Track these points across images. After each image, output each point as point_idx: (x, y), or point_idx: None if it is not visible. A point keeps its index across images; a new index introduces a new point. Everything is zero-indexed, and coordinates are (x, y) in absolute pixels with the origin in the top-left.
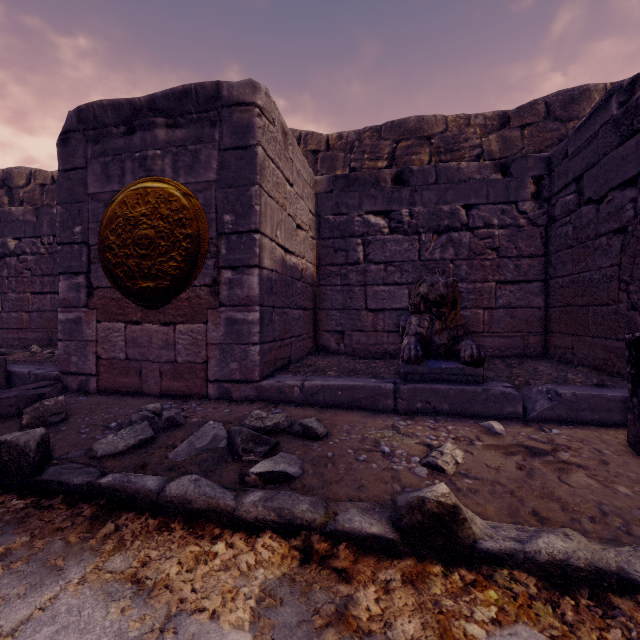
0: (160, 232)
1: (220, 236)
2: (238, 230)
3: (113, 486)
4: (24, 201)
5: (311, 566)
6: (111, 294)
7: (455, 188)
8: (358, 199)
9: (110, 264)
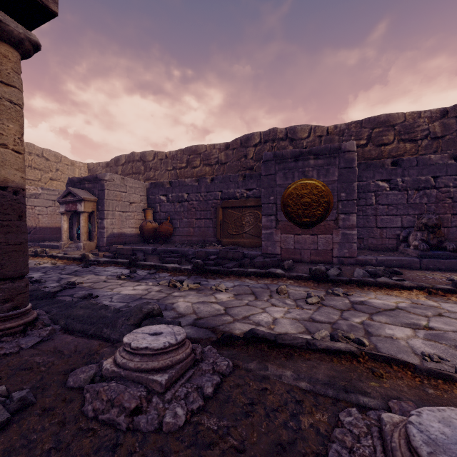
0: (313, 200)
1: (338, 201)
2: (347, 199)
3: (359, 279)
4: (152, 168)
5: (432, 295)
6: (287, 223)
7: (427, 168)
8: (372, 174)
9: (289, 212)
